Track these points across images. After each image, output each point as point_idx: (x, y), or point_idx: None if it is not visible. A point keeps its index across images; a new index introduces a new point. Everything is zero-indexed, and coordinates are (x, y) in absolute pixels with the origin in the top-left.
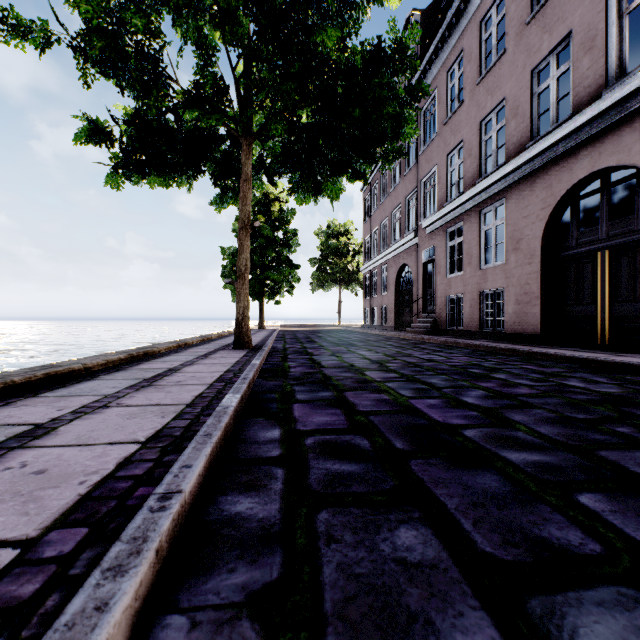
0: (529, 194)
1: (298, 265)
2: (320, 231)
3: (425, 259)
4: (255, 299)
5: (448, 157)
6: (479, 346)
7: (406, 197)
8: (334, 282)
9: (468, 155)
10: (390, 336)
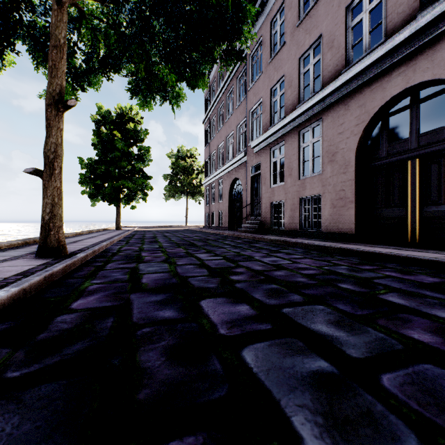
0: (344, 113)
1: (150, 176)
2: (172, 154)
3: (253, 173)
4: (111, 204)
5: (272, 90)
6: (308, 245)
7: (237, 125)
8: (182, 193)
9: (289, 86)
10: (226, 235)
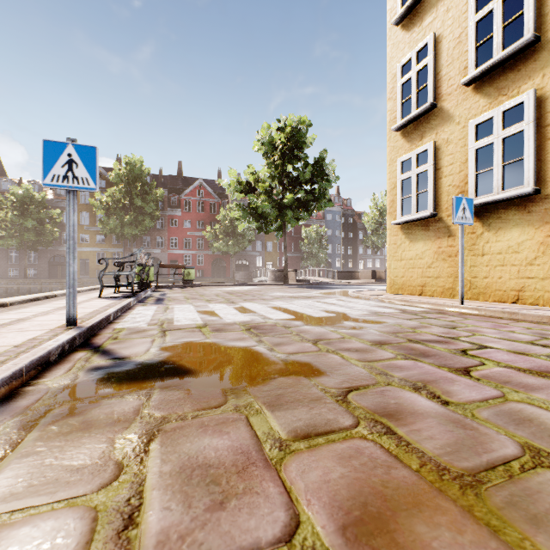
0: (46, 253)
1: None
2: None
3: None
4: None
5: None
6: None
7: None
8: None
9: None
10: None
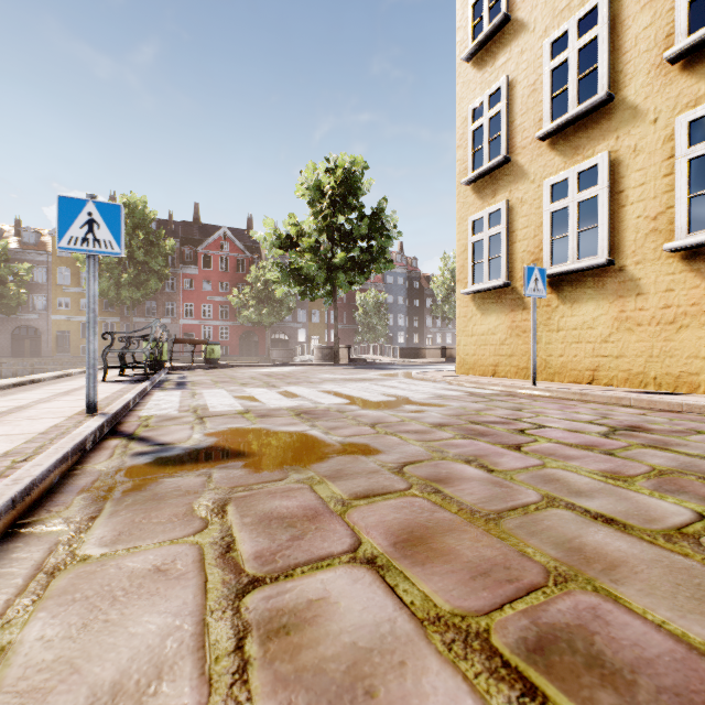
0: (7, 322)
1: None
2: None
3: None
4: None
5: None
6: None
7: None
8: None
9: None
10: None
